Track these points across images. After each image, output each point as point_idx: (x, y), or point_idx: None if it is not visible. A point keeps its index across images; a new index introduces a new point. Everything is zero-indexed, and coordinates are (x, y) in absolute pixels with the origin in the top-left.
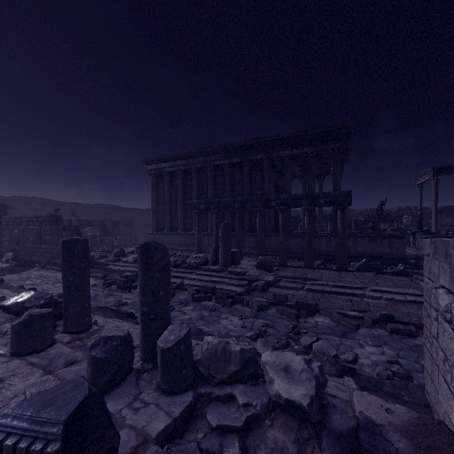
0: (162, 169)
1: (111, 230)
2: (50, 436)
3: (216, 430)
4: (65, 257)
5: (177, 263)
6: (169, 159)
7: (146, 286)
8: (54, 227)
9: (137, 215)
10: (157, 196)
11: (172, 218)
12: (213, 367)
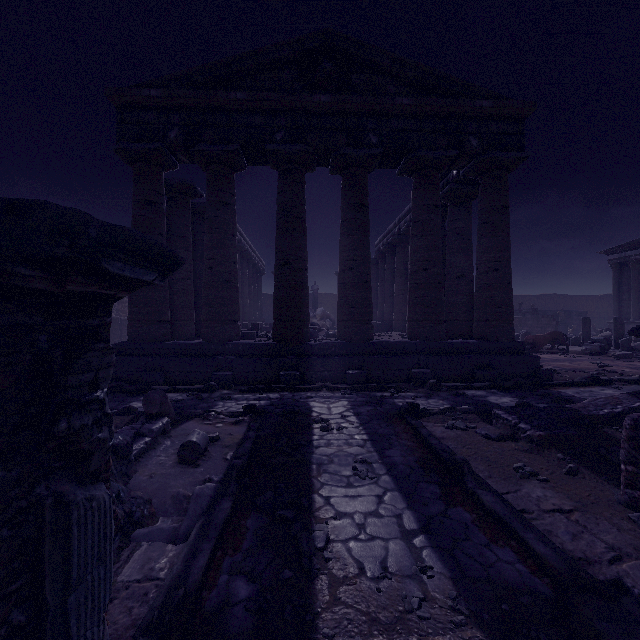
0: (627, 258)
1: (564, 320)
2: (601, 338)
3: (635, 355)
4: (583, 323)
5: (637, 339)
6: (636, 247)
7: (615, 329)
8: (534, 316)
9: (589, 303)
10: (619, 285)
11: (639, 306)
12: (637, 347)
